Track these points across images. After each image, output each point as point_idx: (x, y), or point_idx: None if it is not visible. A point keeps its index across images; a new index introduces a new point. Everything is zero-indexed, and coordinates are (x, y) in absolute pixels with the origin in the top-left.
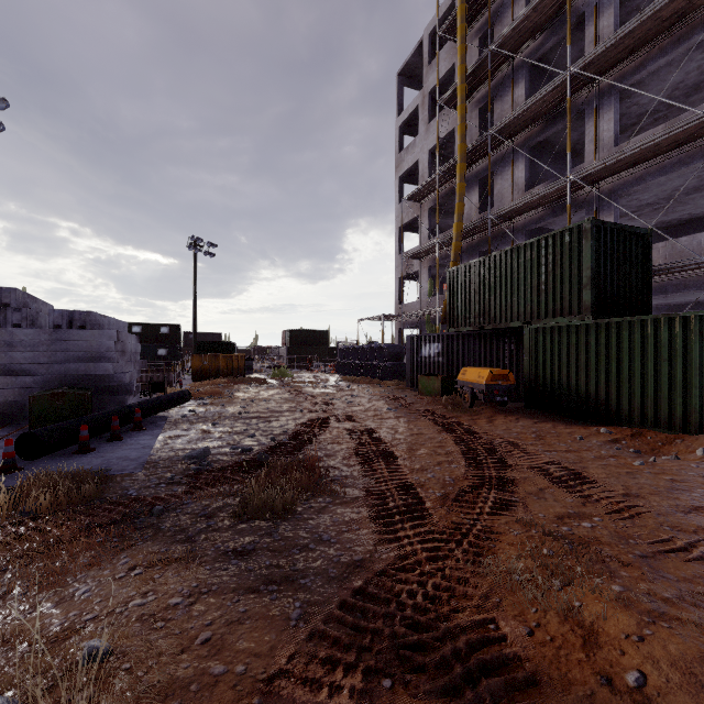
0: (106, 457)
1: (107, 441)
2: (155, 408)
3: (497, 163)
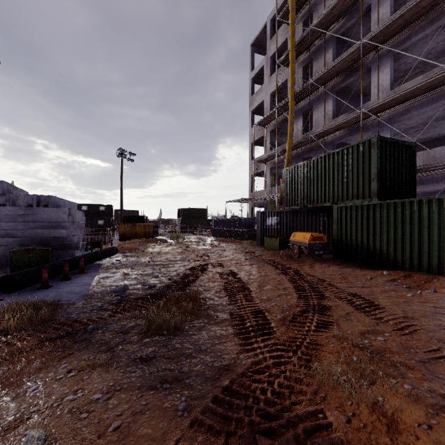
0: (59, 291)
1: (60, 280)
2: (94, 259)
3: (315, 101)
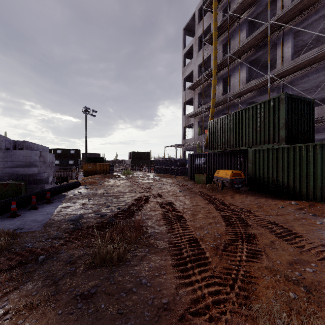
0: (24, 220)
1: (28, 210)
2: (59, 191)
3: (232, 70)
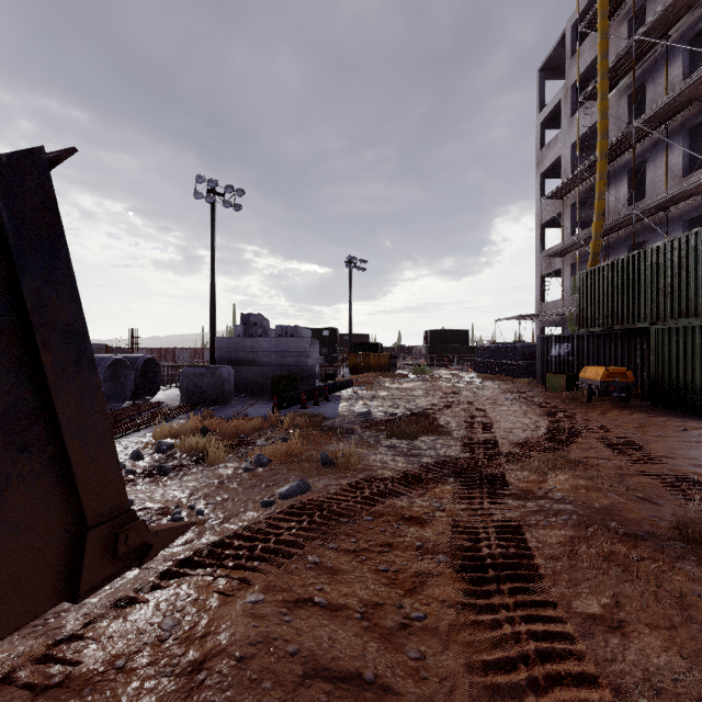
0: (316, 411)
1: (312, 405)
2: (333, 389)
3: (649, 150)
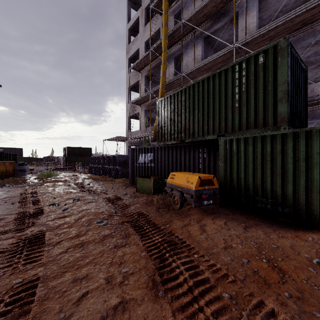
0: None
1: None
2: None
3: (185, 47)
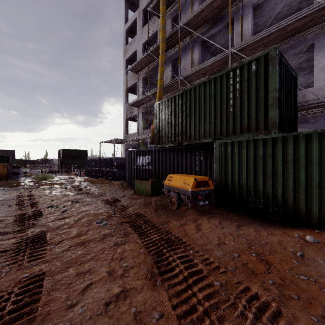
0: None
1: None
2: None
3: (182, 50)
